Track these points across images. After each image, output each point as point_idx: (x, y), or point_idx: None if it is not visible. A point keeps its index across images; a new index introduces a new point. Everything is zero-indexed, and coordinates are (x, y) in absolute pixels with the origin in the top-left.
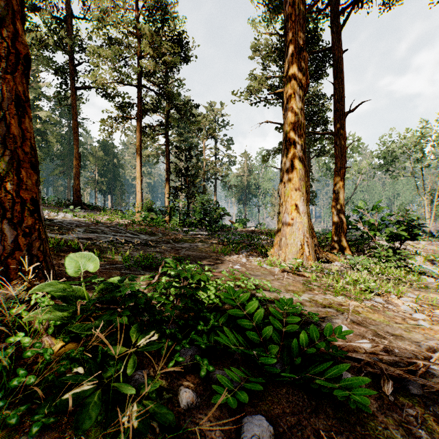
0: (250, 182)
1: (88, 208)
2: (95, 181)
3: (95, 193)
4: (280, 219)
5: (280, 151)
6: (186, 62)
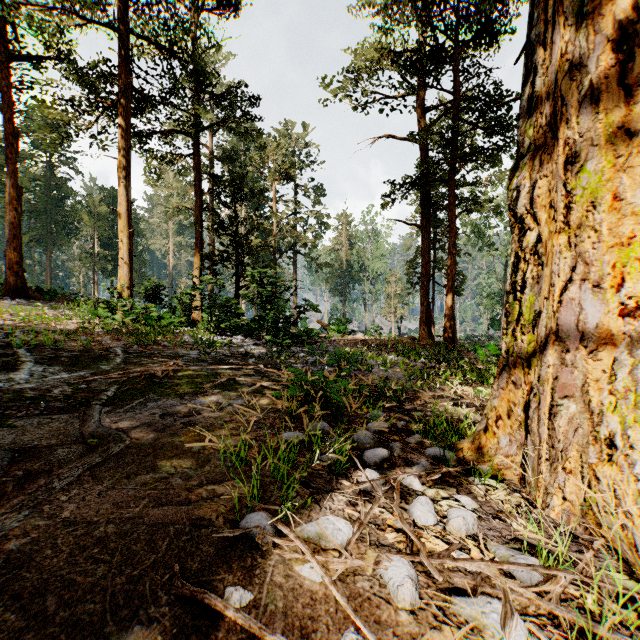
0: (351, 260)
1: (45, 298)
2: (94, 255)
3: (94, 275)
4: (522, 312)
5: (421, 180)
6: (234, 17)
